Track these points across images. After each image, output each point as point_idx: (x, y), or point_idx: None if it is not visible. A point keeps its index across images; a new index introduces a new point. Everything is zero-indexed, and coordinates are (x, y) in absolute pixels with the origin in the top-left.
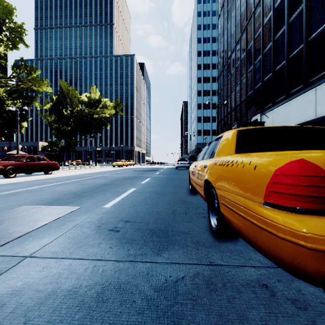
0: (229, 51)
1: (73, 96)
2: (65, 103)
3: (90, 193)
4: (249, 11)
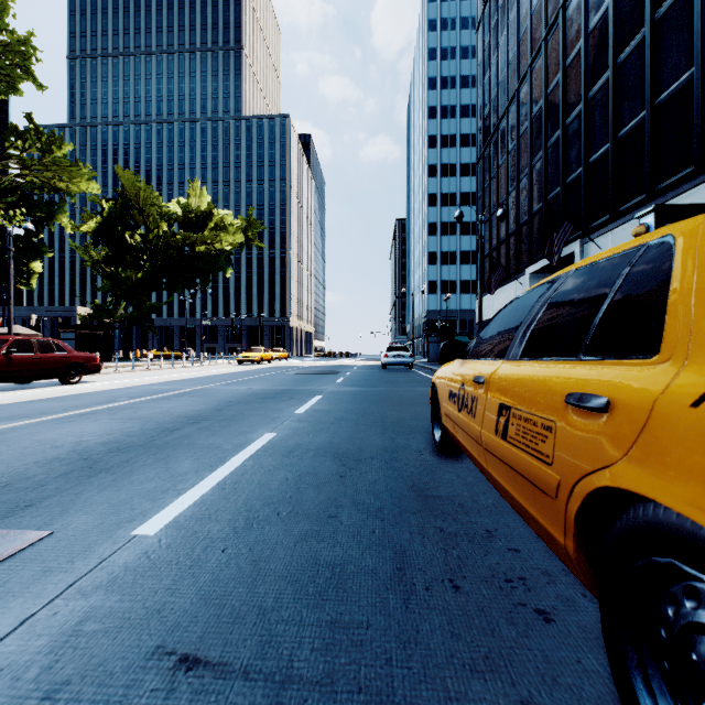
0: (502, 99)
1: (148, 203)
2: (129, 218)
3: (133, 453)
4: (552, 4)
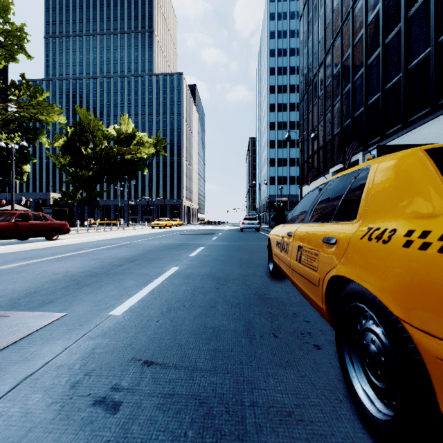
0: (315, 64)
1: (95, 129)
2: (84, 138)
3: (99, 277)
4: (346, 6)
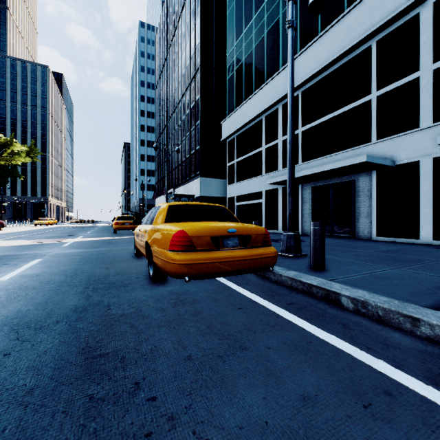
0: (162, 126)
1: None
2: None
3: (74, 233)
4: (171, 111)
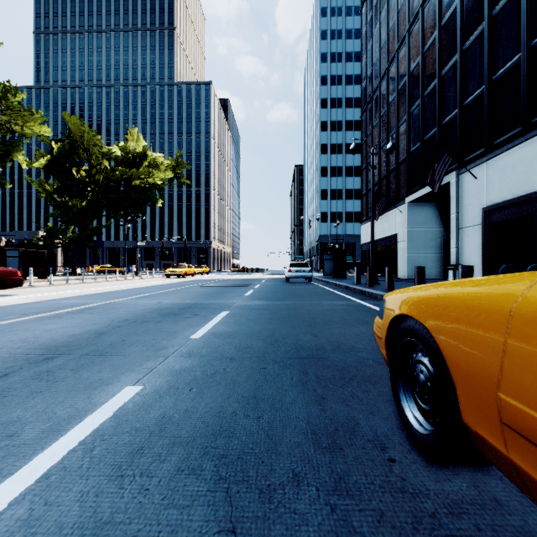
0: (383, 61)
1: (91, 144)
2: (76, 157)
3: None
4: None
